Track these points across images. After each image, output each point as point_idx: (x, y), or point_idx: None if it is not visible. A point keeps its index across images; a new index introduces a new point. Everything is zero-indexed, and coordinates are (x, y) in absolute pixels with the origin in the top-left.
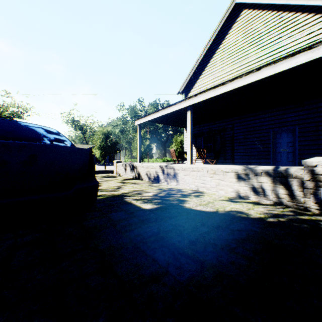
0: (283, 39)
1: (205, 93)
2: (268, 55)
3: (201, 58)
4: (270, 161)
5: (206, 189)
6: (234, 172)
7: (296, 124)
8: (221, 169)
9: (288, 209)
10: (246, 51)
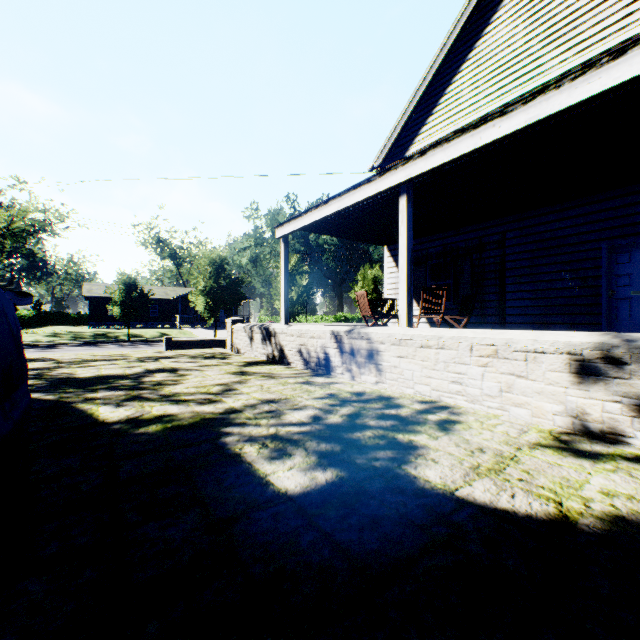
0: (636, 19)
1: (448, 145)
2: None
3: (425, 86)
4: (602, 319)
5: (465, 401)
6: (566, 354)
7: None
8: (519, 342)
9: None
10: (536, 57)
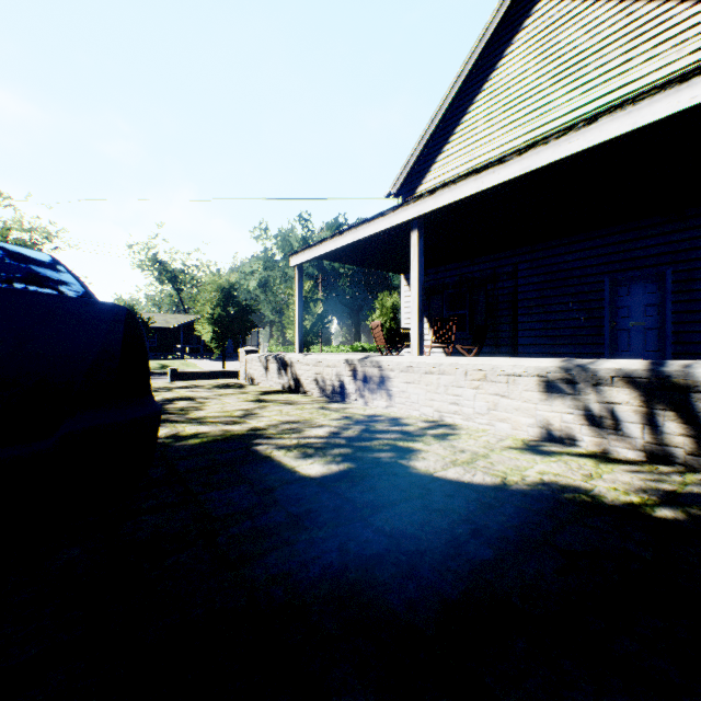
0: (634, 65)
1: (454, 187)
2: (600, 103)
3: (441, 114)
4: (605, 349)
5: (461, 419)
6: (536, 377)
7: (666, 263)
8: (502, 368)
9: (696, 477)
10: (546, 94)
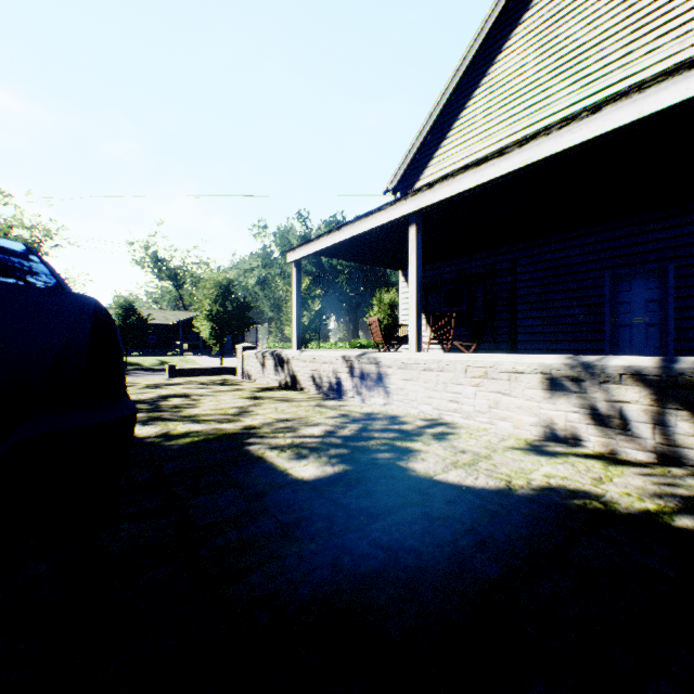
0: (635, 58)
1: (453, 180)
2: (600, 96)
3: (439, 110)
4: (605, 345)
5: (461, 418)
6: (539, 374)
7: (668, 258)
8: (504, 365)
9: None
10: (545, 88)
